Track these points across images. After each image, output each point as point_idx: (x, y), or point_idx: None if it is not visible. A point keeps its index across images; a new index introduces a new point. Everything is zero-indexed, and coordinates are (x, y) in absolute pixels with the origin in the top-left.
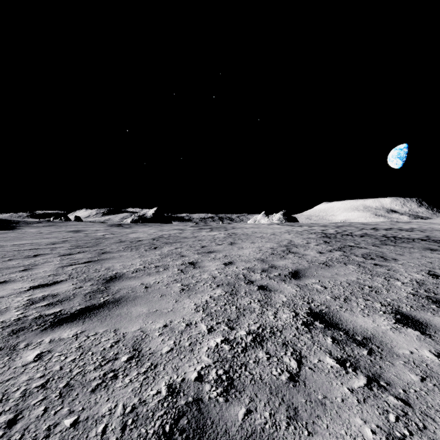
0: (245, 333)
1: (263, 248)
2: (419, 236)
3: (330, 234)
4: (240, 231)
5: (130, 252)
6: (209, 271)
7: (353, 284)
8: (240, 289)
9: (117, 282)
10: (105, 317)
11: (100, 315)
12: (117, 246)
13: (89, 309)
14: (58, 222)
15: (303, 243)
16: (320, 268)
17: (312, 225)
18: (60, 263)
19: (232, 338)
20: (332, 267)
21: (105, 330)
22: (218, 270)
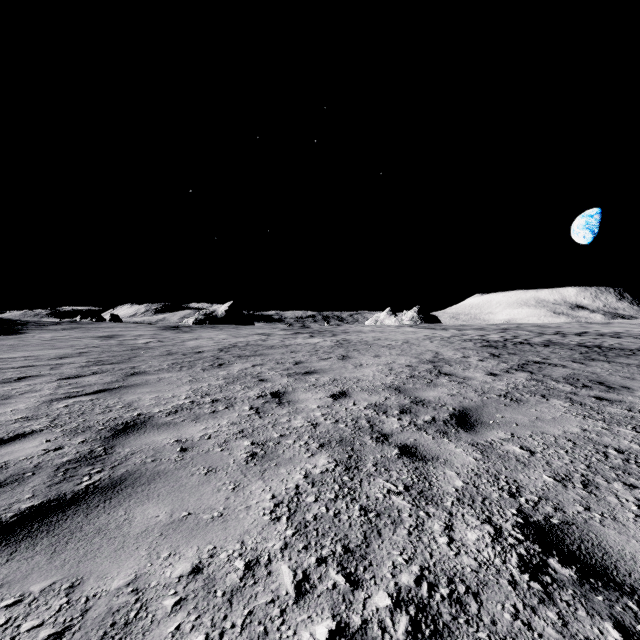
0: (387, 600)
1: (395, 366)
2: (636, 345)
3: (495, 342)
4: (356, 337)
5: (177, 373)
6: (305, 411)
7: (580, 443)
8: (365, 455)
9: (133, 437)
10: (69, 536)
11: (59, 529)
12: (161, 362)
13: (44, 511)
14: (85, 323)
15: (458, 357)
16: (504, 405)
17: (462, 327)
18: (52, 394)
19: (356, 624)
20: (524, 403)
21: (48, 585)
22: (321, 409)
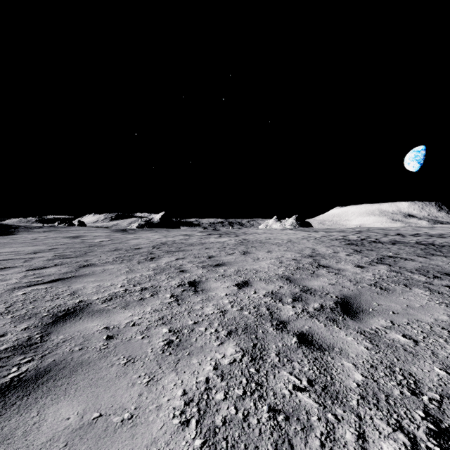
0: None
1: (284, 259)
2: None
3: (355, 241)
4: (253, 237)
5: (118, 265)
6: (215, 298)
7: None
8: (268, 344)
9: (69, 324)
10: None
11: None
12: (108, 256)
13: None
14: (60, 227)
15: (330, 253)
16: (376, 294)
17: (328, 230)
18: (17, 283)
19: None
20: (392, 291)
21: None
22: (228, 297)
